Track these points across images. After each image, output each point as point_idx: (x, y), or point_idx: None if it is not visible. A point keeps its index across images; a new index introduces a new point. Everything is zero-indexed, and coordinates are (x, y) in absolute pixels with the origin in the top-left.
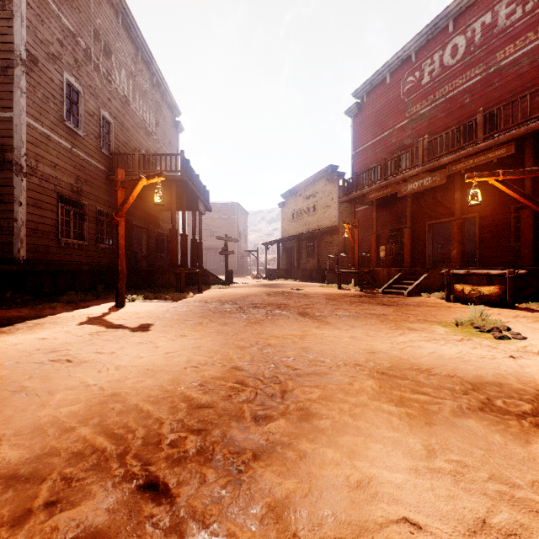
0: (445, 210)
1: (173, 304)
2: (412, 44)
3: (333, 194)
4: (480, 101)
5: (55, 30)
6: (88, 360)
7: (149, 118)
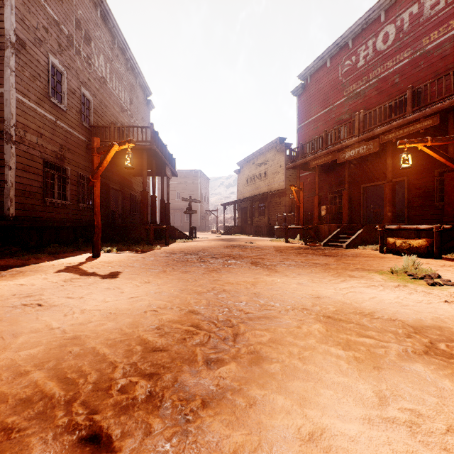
0: (378, 175)
1: (143, 255)
2: (349, 32)
3: (281, 162)
4: (408, 80)
5: (41, 18)
6: (58, 304)
7: (124, 96)
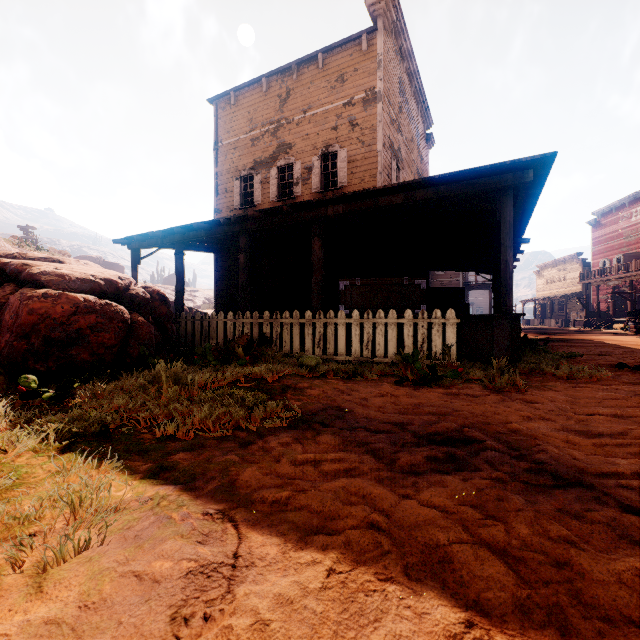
0: None
1: None
2: (625, 199)
3: (578, 271)
4: None
5: None
6: None
7: None
